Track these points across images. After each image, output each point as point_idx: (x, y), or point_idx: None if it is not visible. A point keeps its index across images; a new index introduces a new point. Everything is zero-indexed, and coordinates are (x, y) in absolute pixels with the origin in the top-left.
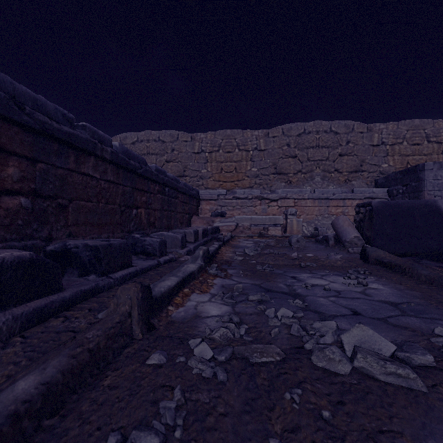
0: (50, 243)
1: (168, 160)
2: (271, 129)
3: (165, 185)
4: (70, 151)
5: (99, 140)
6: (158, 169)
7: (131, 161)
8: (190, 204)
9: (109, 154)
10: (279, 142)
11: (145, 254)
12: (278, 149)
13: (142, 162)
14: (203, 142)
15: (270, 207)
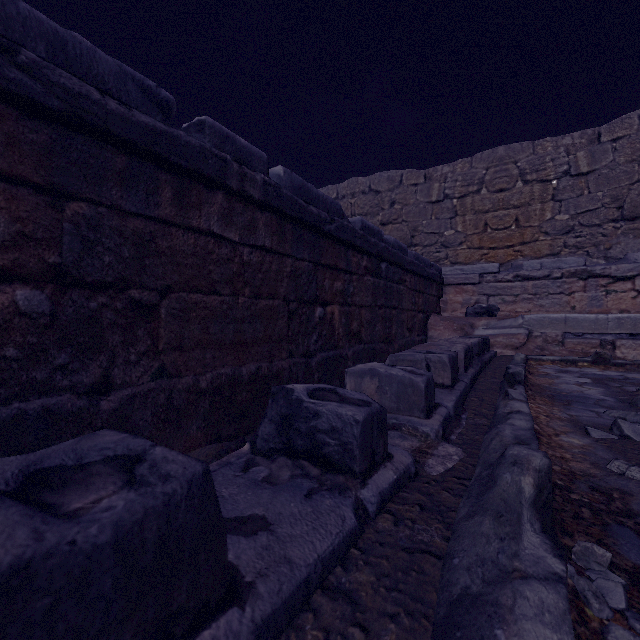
0: (103, 398)
1: (384, 221)
2: (608, 125)
3: (379, 257)
4: (161, 177)
5: (236, 158)
6: (367, 226)
7: (311, 207)
8: (426, 293)
9: (258, 186)
10: (632, 147)
11: (315, 460)
12: (628, 163)
13: (335, 211)
14: (447, 180)
15: (613, 293)
